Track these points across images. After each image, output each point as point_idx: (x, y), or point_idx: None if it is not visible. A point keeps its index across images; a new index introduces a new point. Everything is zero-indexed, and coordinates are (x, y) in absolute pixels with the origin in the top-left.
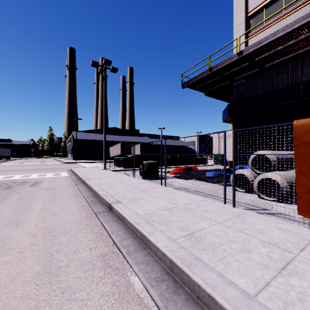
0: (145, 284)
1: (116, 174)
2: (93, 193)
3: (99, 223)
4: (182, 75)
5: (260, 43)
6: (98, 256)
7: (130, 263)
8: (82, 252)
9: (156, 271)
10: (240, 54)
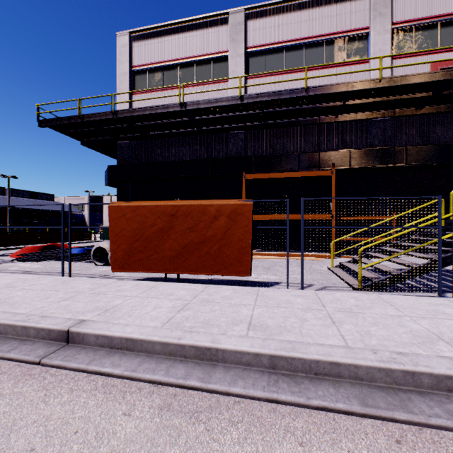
0: None
1: None
2: None
3: None
4: (39, 107)
5: (133, 112)
6: None
7: None
8: None
9: None
10: (116, 114)
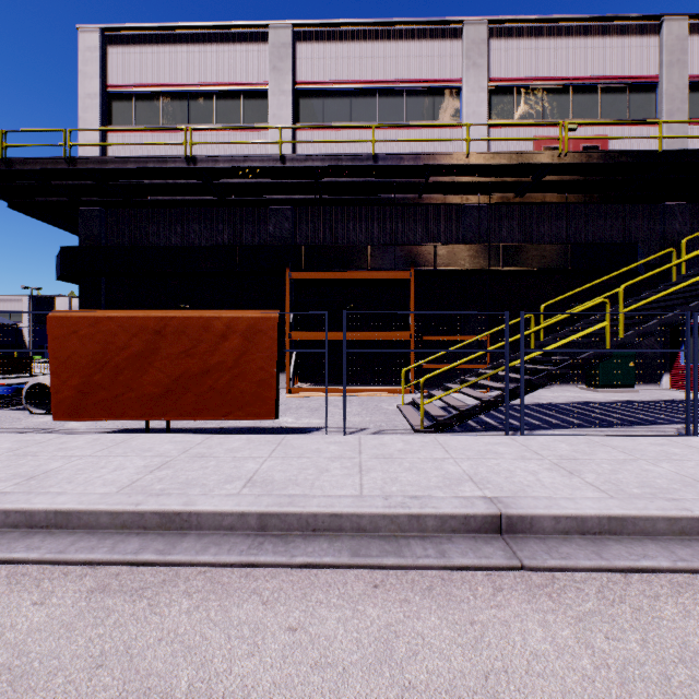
0: None
1: None
2: None
3: None
4: None
5: (105, 163)
6: None
7: None
8: None
9: None
10: (73, 163)
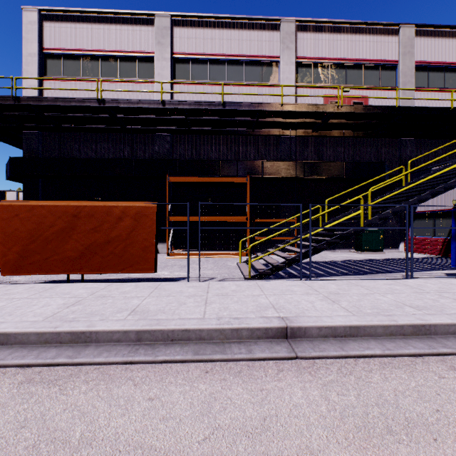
0: None
1: None
2: None
3: None
4: None
5: (41, 101)
6: None
7: None
8: None
9: None
10: (18, 101)
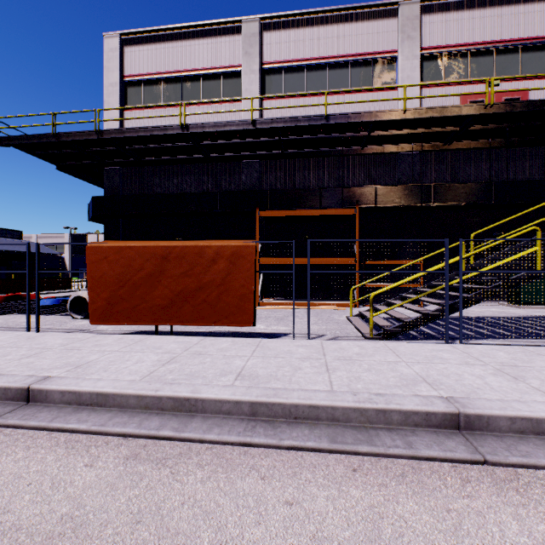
0: None
1: None
2: None
3: None
4: None
5: (123, 133)
6: None
7: None
8: None
9: None
10: (101, 134)
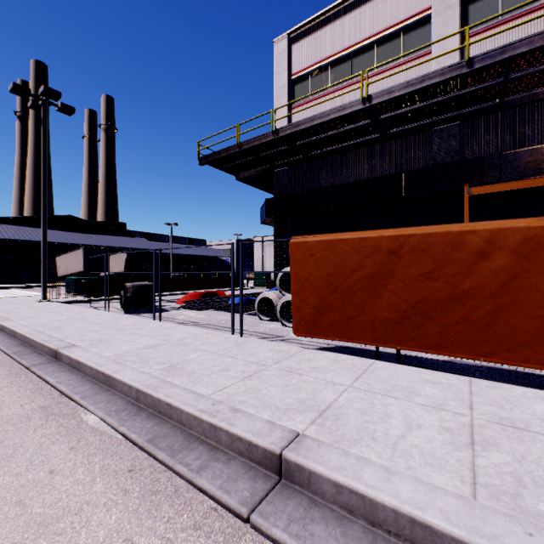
0: (103, 416)
1: (70, 308)
2: (19, 342)
3: (35, 377)
4: (199, 144)
5: (297, 126)
6: (36, 409)
7: (85, 405)
8: (7, 410)
9: (119, 405)
10: (277, 134)
